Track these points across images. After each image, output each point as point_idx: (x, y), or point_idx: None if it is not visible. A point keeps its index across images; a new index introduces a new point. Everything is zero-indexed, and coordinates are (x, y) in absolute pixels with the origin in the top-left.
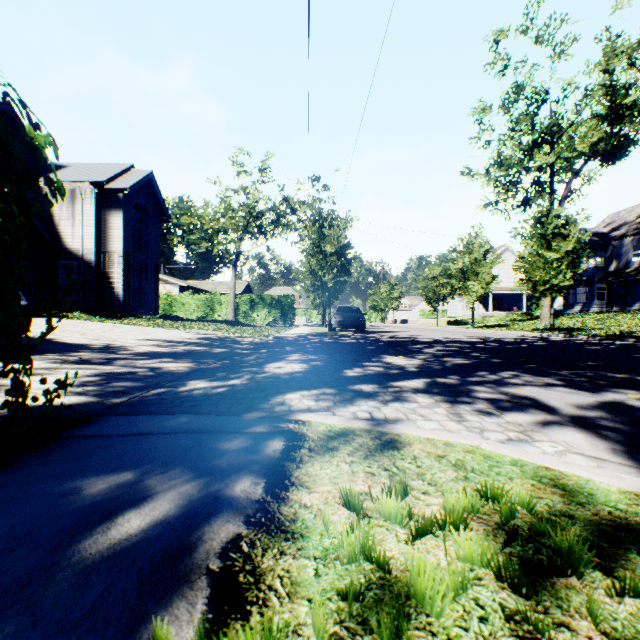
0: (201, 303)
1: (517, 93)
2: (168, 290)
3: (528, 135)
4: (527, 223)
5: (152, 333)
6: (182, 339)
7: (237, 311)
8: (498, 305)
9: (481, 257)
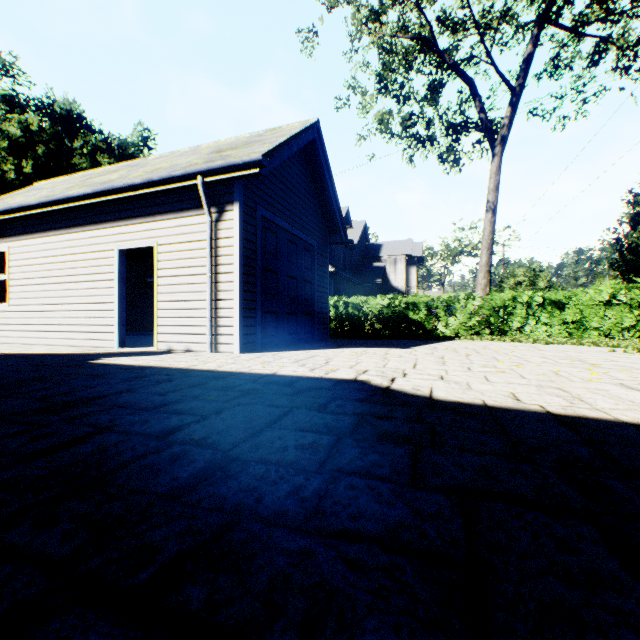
0: None
1: None
2: None
3: None
4: None
5: None
6: None
7: None
8: None
9: None
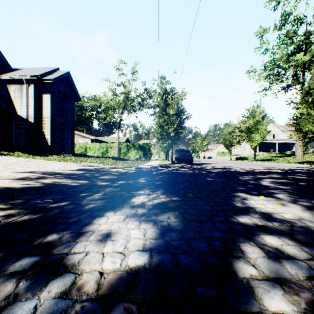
0: (101, 147)
1: (288, 16)
2: (85, 141)
3: (292, 44)
4: (298, 94)
5: (46, 165)
6: (62, 171)
7: (120, 152)
8: (261, 149)
9: (260, 120)
